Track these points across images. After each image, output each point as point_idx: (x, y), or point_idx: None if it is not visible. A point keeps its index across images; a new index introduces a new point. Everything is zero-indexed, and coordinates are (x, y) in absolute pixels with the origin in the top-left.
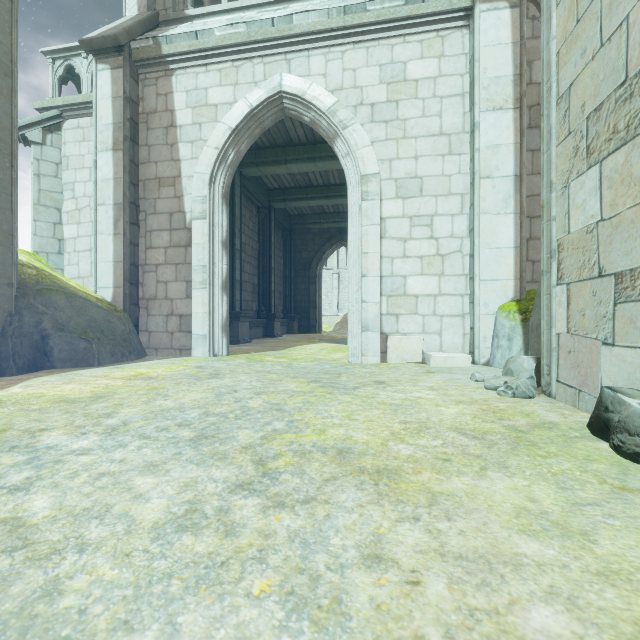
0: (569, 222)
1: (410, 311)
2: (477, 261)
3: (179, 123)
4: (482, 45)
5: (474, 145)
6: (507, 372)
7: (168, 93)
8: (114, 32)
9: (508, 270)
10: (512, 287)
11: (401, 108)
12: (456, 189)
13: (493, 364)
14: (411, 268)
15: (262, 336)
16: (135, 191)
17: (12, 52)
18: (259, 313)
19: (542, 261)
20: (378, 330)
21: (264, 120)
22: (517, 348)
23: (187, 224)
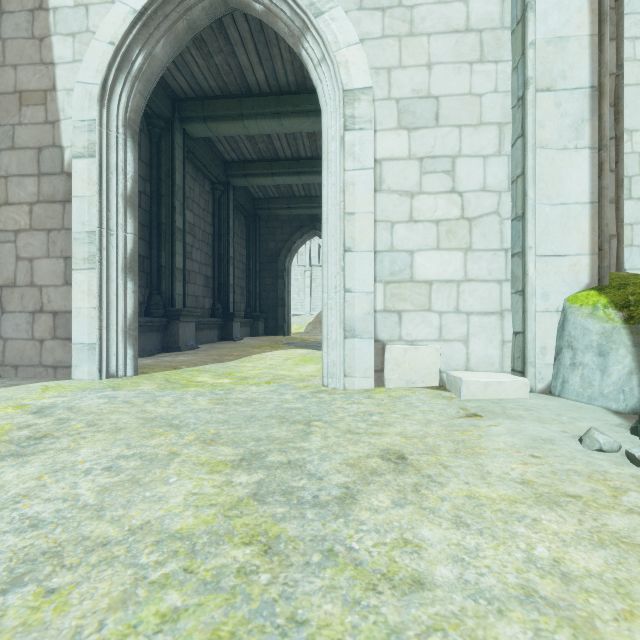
0: None
1: (420, 306)
2: (532, 224)
3: (52, 3)
4: None
5: (527, 37)
6: None
7: None
8: None
9: (580, 239)
10: (587, 267)
11: None
12: (491, 116)
13: (564, 393)
14: (421, 239)
15: (217, 339)
16: None
17: None
18: (213, 311)
19: None
20: (370, 336)
21: (191, 6)
22: (621, 369)
23: (66, 166)
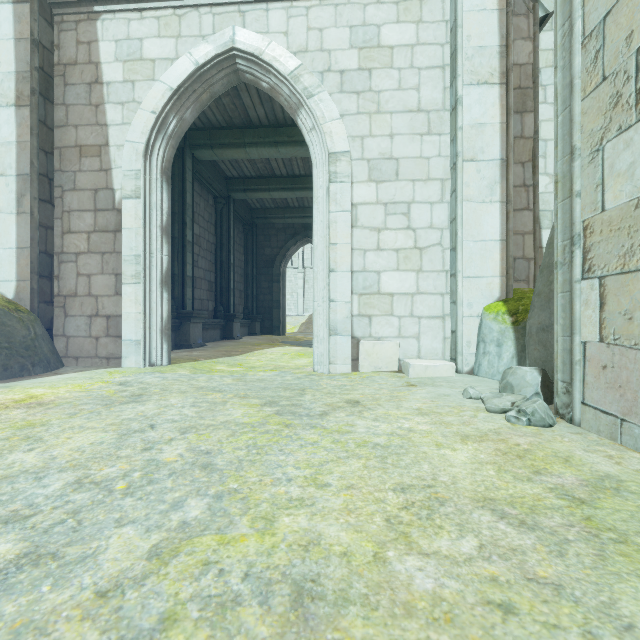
0: (604, 196)
1: (385, 312)
2: (460, 255)
3: (106, 79)
4: (466, 9)
5: (457, 123)
6: (506, 386)
7: (92, 41)
8: None
9: (494, 266)
10: (498, 285)
11: (374, 78)
12: (436, 174)
13: (479, 373)
14: (386, 262)
15: (219, 338)
16: (48, 160)
17: None
18: (216, 313)
19: (556, 250)
20: (348, 334)
21: (213, 83)
22: (508, 355)
23: (116, 204)
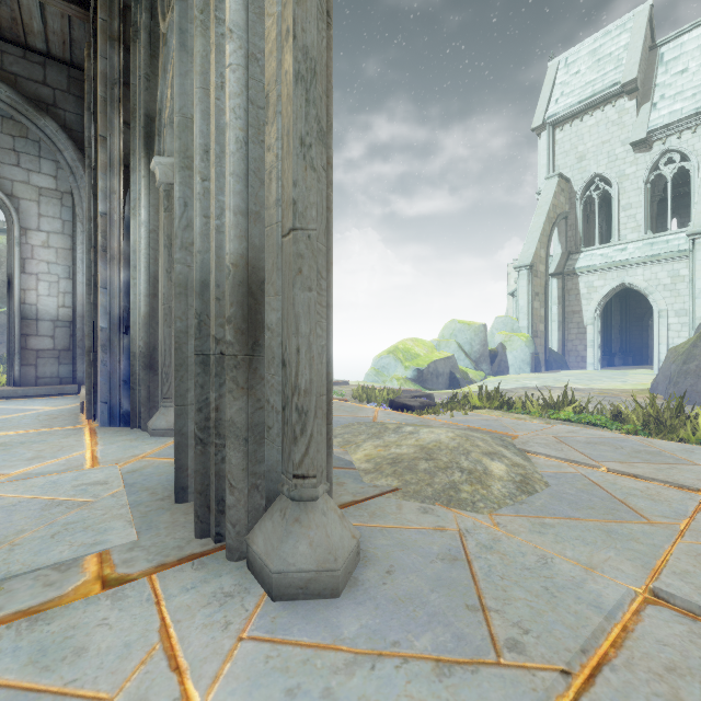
0: None
1: None
2: None
3: (581, 293)
4: None
5: None
6: None
7: (577, 283)
8: (561, 271)
9: None
10: None
11: (677, 286)
12: None
13: None
14: (681, 341)
15: (606, 365)
16: (564, 316)
17: (548, 297)
18: (604, 353)
19: None
20: None
21: (616, 290)
22: None
23: (584, 326)
